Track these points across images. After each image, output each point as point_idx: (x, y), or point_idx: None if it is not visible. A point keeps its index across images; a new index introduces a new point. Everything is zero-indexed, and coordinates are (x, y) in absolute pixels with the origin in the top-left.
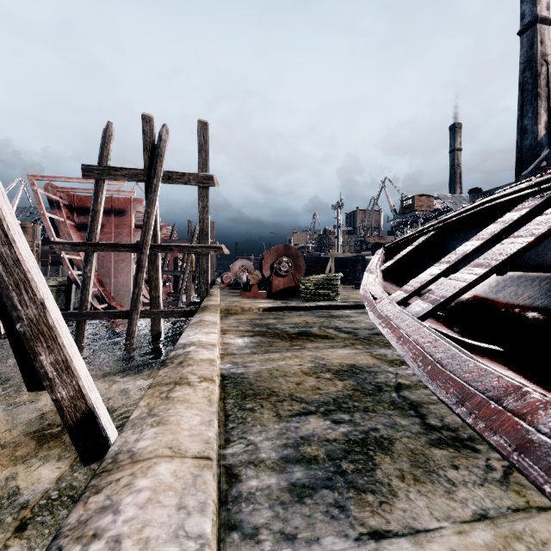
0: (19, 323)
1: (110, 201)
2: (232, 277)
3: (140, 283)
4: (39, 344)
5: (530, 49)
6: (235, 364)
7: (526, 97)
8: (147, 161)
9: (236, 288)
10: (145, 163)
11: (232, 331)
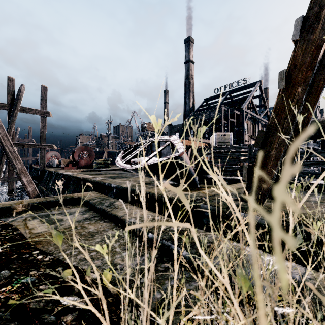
0: (15, 169)
1: None
2: (46, 161)
3: (3, 162)
4: (22, 175)
5: (188, 71)
6: None
7: (186, 90)
8: (10, 100)
9: (52, 167)
10: (8, 100)
11: None
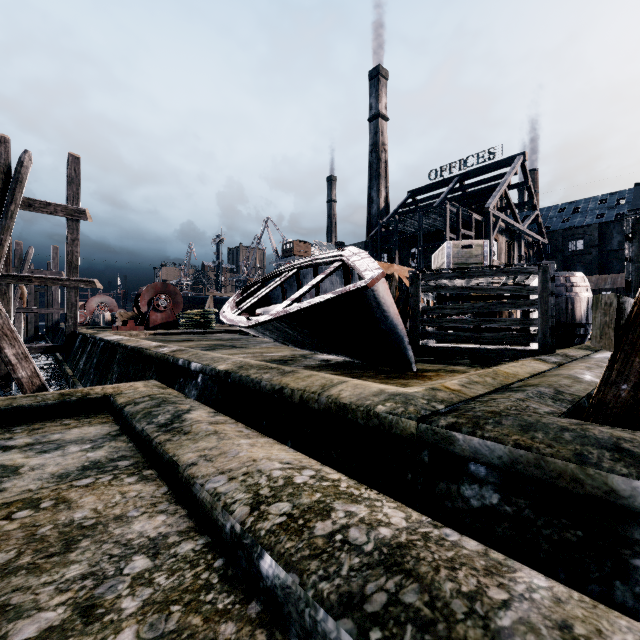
0: None
1: None
2: (88, 316)
3: None
4: (4, 342)
5: (375, 136)
6: None
7: (373, 174)
8: None
9: (97, 327)
10: None
11: None
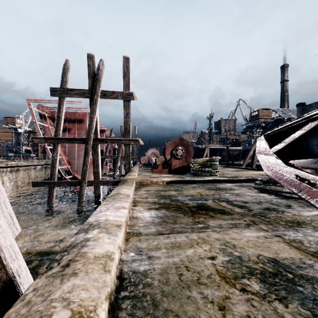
0: None
1: (75, 115)
2: (146, 160)
3: (87, 163)
4: None
5: None
6: (139, 252)
7: None
8: (91, 84)
9: (148, 166)
10: (89, 85)
11: (142, 202)
